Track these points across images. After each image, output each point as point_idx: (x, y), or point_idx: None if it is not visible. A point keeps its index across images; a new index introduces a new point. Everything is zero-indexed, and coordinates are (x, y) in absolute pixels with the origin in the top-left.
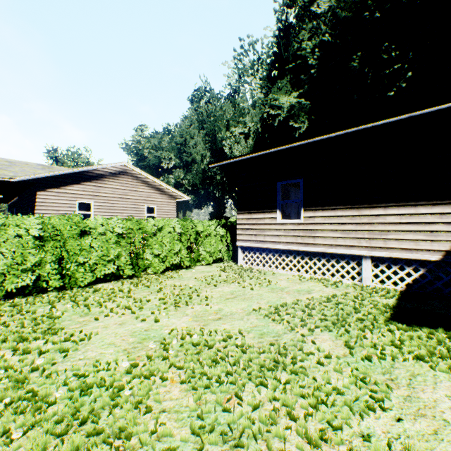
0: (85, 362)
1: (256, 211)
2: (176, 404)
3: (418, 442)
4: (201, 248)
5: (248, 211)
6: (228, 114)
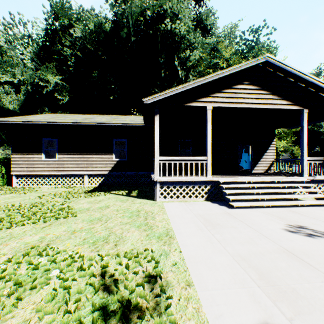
0: None
1: (28, 153)
2: None
3: (72, 205)
4: None
5: (22, 153)
6: None
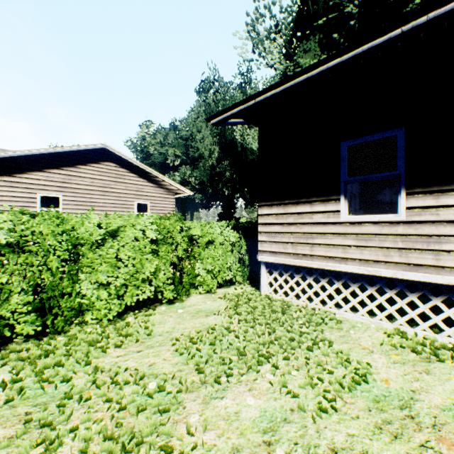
0: None
1: (294, 200)
2: None
3: None
4: (197, 264)
5: (279, 201)
6: None
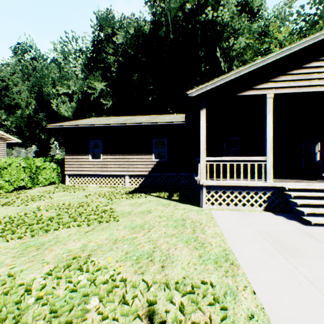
0: (1, 216)
1: (77, 154)
2: (50, 214)
3: (114, 207)
4: (39, 176)
5: (73, 154)
6: (54, 73)
